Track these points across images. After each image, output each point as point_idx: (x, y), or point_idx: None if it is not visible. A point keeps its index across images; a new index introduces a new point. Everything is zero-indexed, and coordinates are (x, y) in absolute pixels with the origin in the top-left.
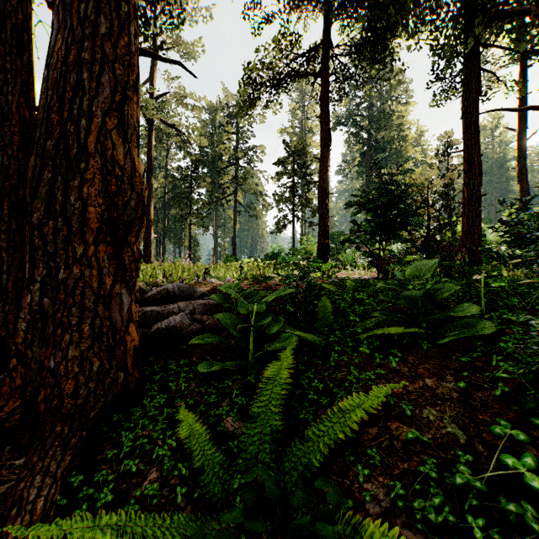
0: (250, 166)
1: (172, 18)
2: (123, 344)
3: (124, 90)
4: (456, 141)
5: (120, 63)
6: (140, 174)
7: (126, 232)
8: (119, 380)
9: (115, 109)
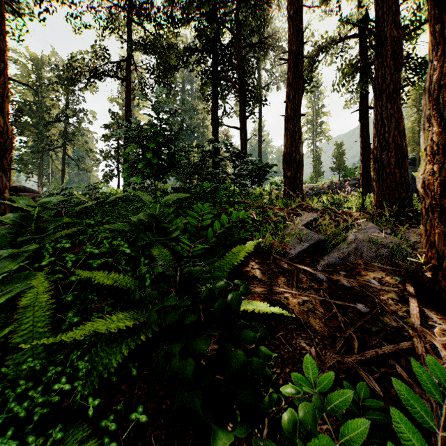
0: (79, 124)
1: (13, 35)
2: (4, 196)
3: (4, 98)
4: (230, 135)
5: (2, 87)
6: (11, 131)
7: (6, 153)
8: (3, 208)
9: (0, 105)
